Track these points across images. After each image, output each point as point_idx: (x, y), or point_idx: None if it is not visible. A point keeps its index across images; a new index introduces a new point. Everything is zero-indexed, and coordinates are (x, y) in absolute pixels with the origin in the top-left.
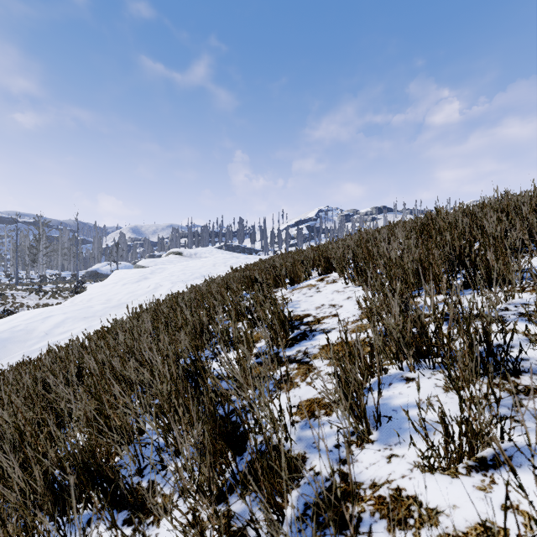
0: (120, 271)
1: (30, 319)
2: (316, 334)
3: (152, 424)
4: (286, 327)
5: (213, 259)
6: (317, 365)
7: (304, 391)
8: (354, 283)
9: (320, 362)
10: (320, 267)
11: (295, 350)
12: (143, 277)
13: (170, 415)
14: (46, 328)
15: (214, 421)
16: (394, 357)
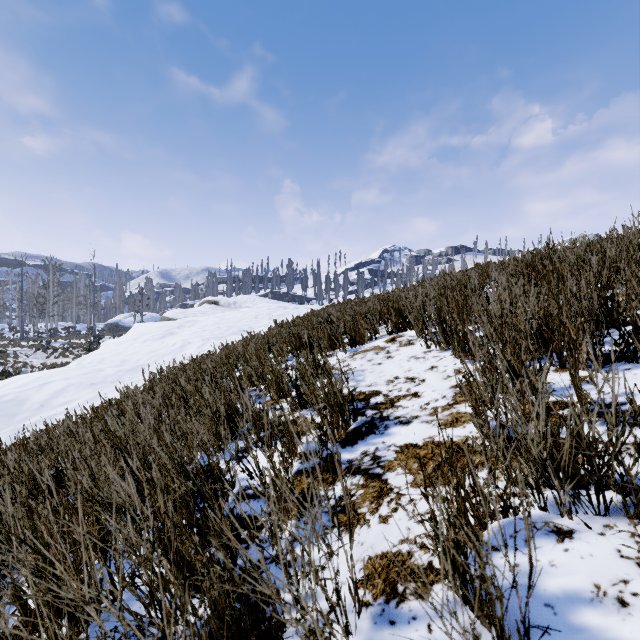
0: (141, 324)
1: (24, 386)
2: (390, 425)
3: (114, 611)
4: (346, 414)
5: (255, 310)
6: (395, 483)
7: (376, 534)
8: (439, 346)
9: (400, 478)
10: (391, 323)
11: (360, 451)
12: (168, 332)
13: (122, 635)
14: (42, 398)
15: (218, 617)
16: (531, 487)
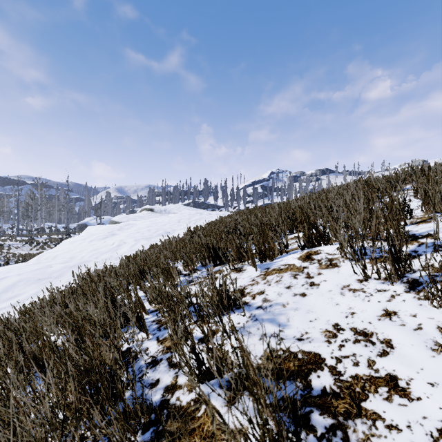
0: (92, 227)
1: None
2: None
3: None
4: None
5: (179, 215)
6: None
7: None
8: (390, 279)
9: None
10: (303, 237)
11: None
12: (110, 233)
13: None
14: None
15: None
16: None
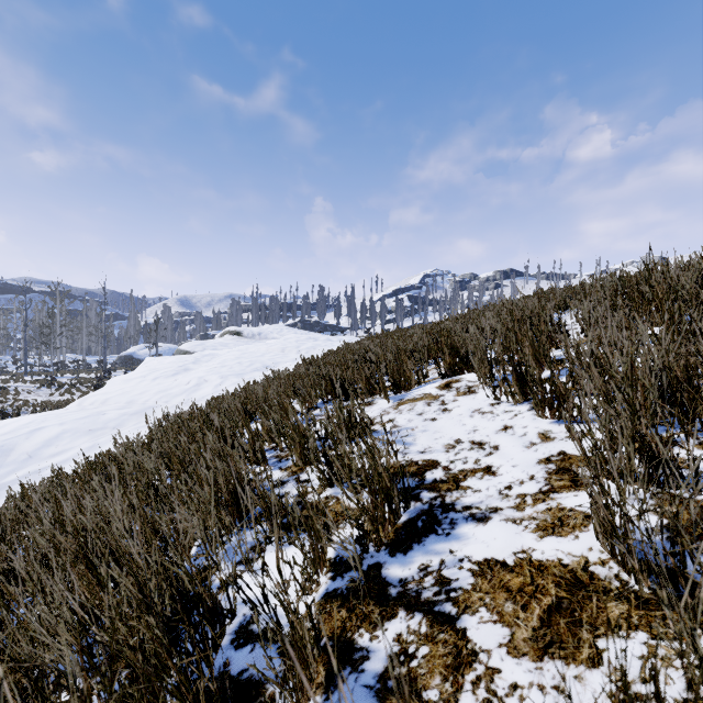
0: (152, 359)
1: (11, 432)
2: (458, 520)
3: None
4: (394, 501)
5: (282, 342)
6: (479, 640)
7: None
8: (513, 399)
9: (487, 632)
10: (444, 363)
11: (417, 563)
12: (182, 368)
13: None
14: (31, 447)
15: None
16: None
